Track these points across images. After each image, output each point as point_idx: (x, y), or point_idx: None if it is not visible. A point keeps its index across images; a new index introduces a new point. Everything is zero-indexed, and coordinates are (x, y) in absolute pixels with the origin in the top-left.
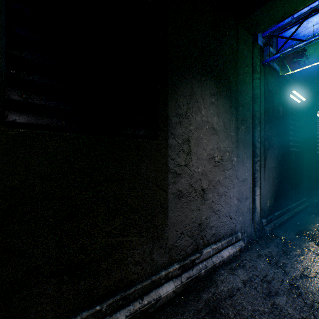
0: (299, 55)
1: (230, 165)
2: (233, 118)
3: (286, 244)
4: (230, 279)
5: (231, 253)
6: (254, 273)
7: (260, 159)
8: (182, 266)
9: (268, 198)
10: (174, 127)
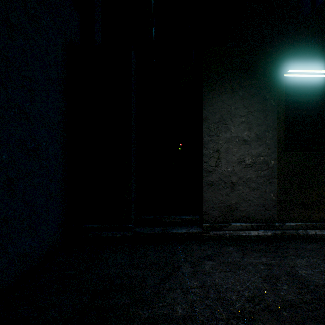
0: None
1: None
2: None
3: None
4: None
5: None
6: None
7: None
8: None
9: None
10: None
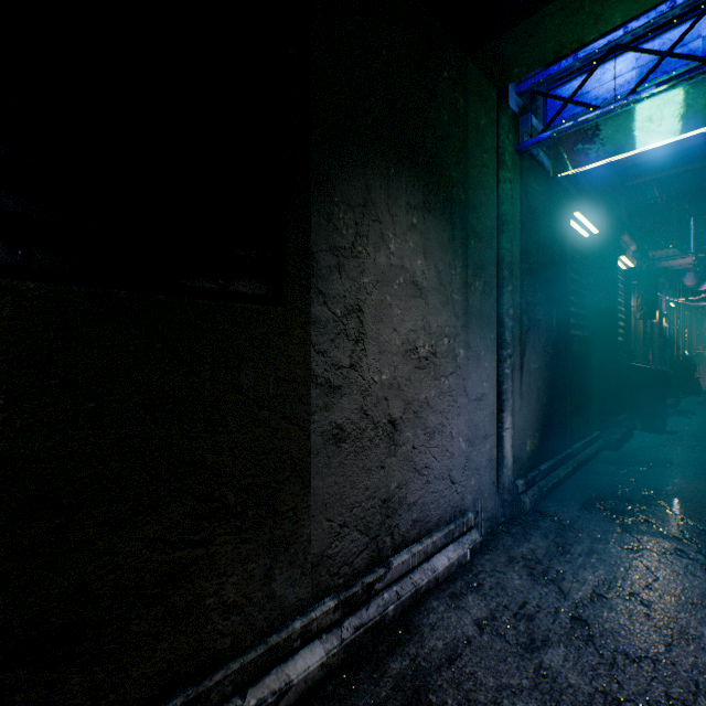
0: (588, 137)
1: (452, 365)
2: (458, 264)
3: (563, 530)
4: (451, 621)
5: (453, 560)
6: (501, 600)
7: (514, 353)
8: (343, 602)
9: (528, 435)
10: (326, 278)
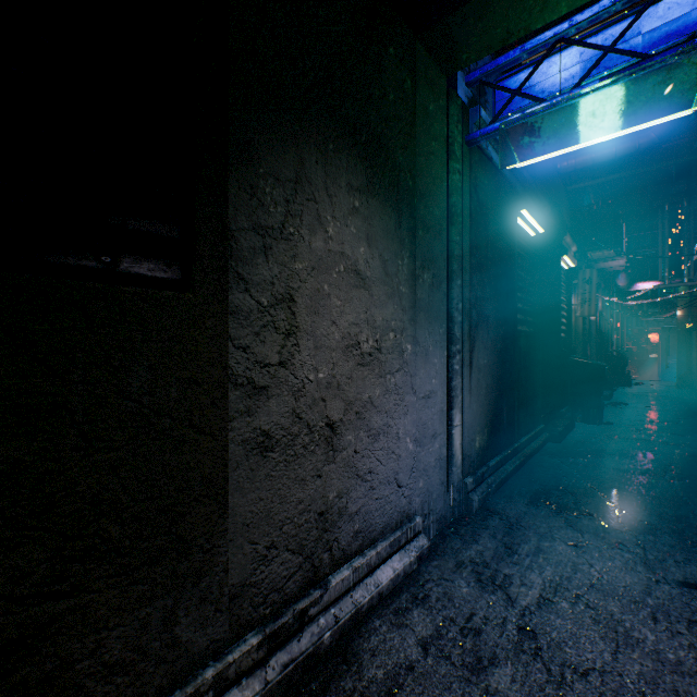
0: (535, 131)
1: (398, 361)
2: (405, 254)
3: (511, 529)
4: (394, 643)
5: (399, 570)
6: (447, 613)
7: (463, 349)
8: (269, 636)
9: (478, 431)
10: (248, 261)
